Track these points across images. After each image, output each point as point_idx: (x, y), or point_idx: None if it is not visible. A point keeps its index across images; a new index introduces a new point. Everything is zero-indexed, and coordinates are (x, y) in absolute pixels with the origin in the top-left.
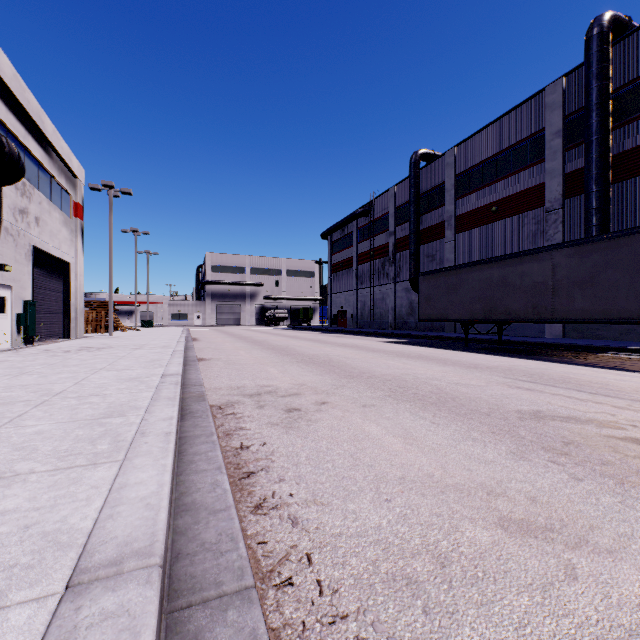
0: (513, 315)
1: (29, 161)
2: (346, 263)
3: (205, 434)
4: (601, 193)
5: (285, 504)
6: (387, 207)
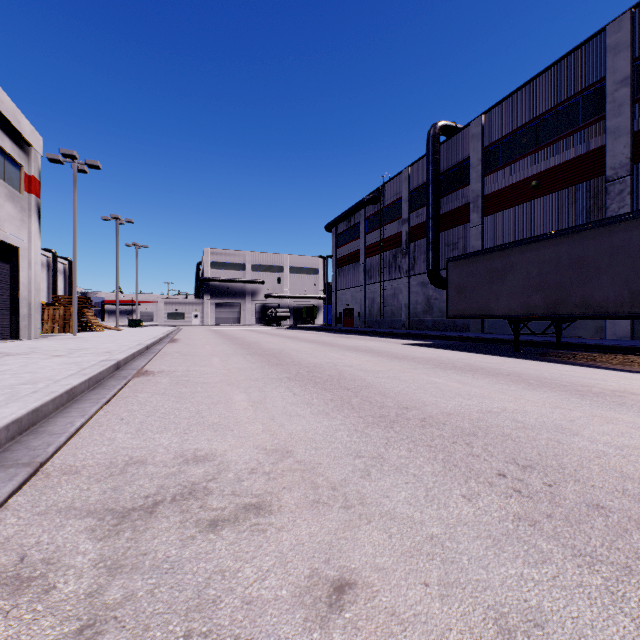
0: (596, 308)
1: None
2: (353, 257)
3: None
4: None
5: None
6: (399, 192)
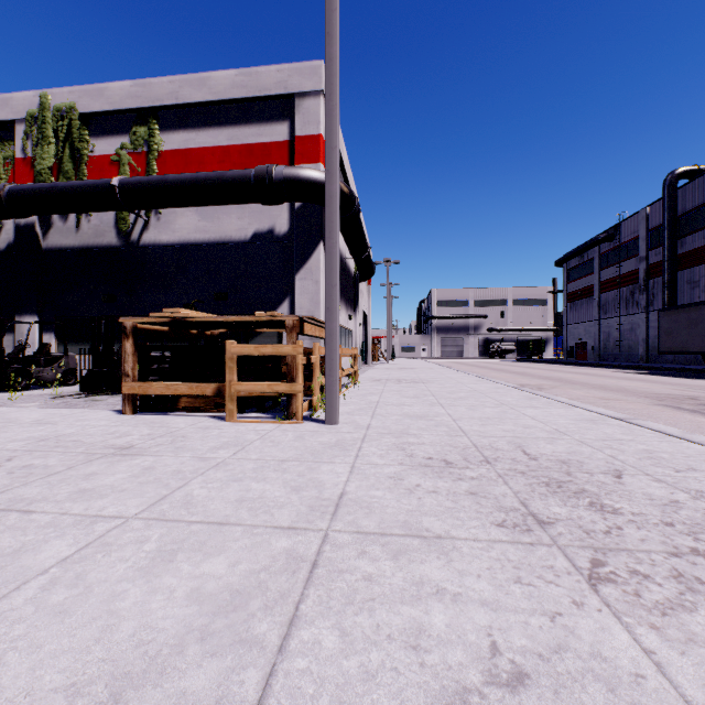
0: None
1: None
2: (585, 291)
3: None
4: None
5: None
6: (637, 230)
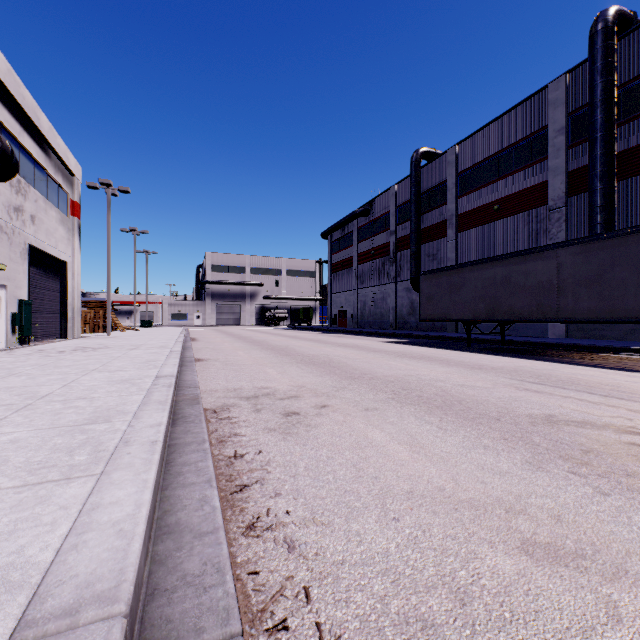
0: (517, 315)
1: (24, 158)
2: (346, 263)
3: (196, 441)
4: (606, 191)
5: (281, 524)
6: (388, 206)
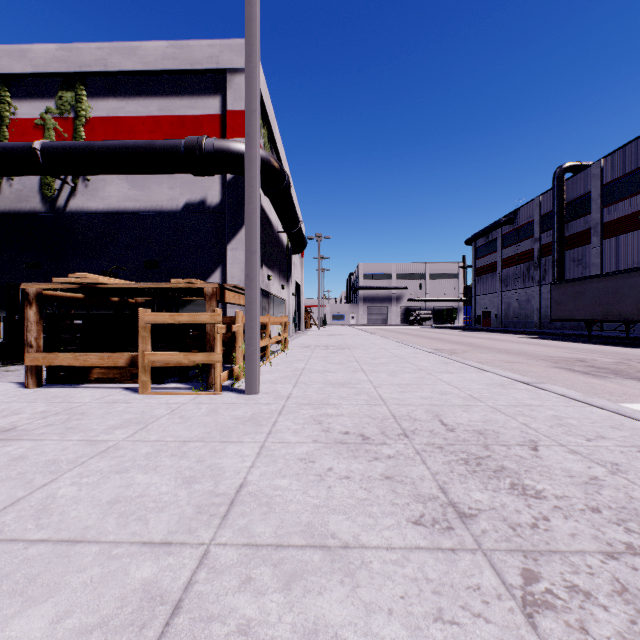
0: (623, 316)
1: None
2: (490, 267)
3: None
4: None
5: None
6: (532, 215)
